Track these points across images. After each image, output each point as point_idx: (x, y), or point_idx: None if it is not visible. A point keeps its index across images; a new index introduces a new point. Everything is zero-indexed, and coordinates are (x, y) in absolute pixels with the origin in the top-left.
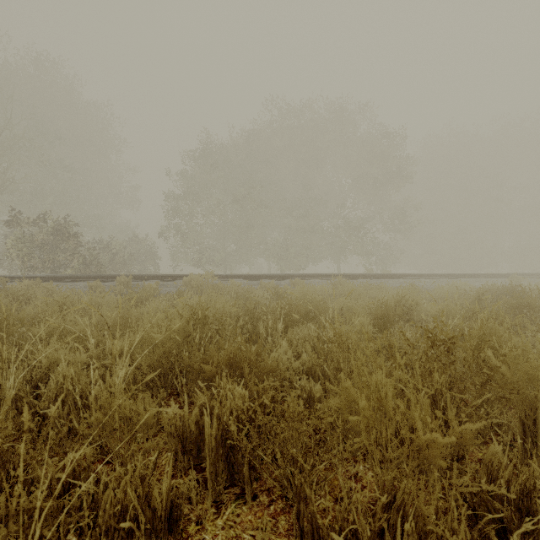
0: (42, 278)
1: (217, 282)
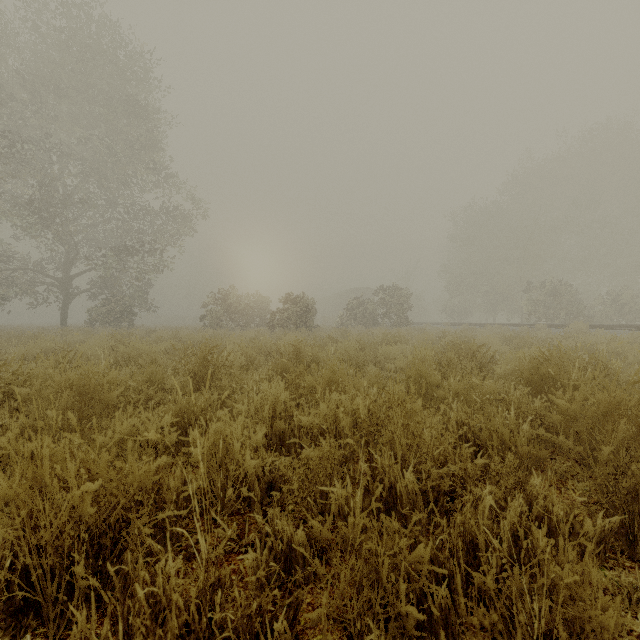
0: (517, 325)
1: (619, 331)
